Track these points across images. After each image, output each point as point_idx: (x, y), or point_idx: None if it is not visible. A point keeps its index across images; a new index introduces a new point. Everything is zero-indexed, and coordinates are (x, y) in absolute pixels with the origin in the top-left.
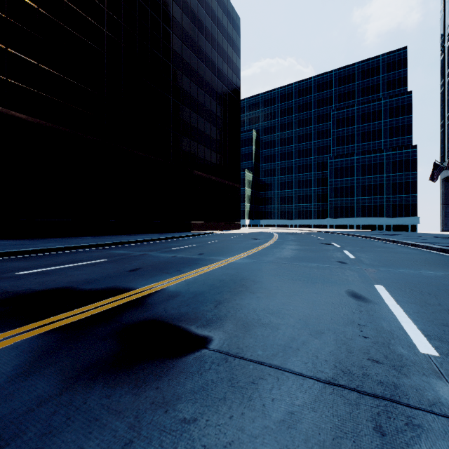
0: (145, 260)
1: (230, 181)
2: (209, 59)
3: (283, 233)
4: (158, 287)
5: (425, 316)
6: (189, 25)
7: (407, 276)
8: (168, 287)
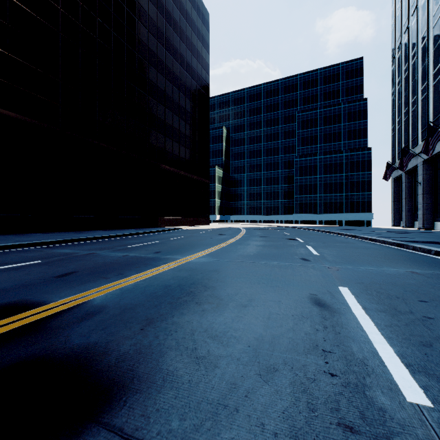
0: (87, 261)
1: (199, 176)
2: (177, 52)
3: (251, 228)
4: (80, 300)
5: (400, 331)
6: (156, 14)
7: (371, 274)
8: (92, 300)
